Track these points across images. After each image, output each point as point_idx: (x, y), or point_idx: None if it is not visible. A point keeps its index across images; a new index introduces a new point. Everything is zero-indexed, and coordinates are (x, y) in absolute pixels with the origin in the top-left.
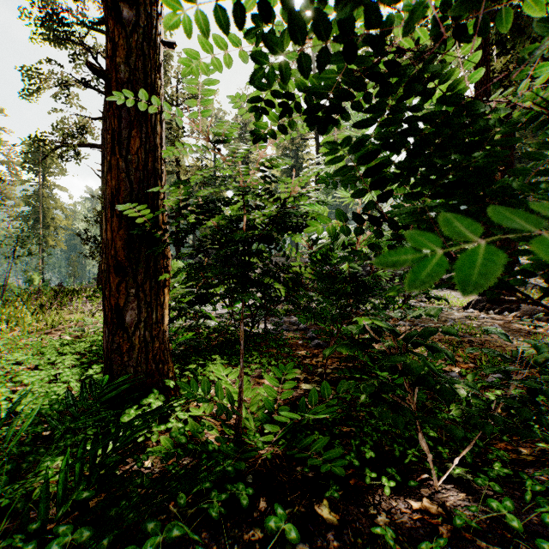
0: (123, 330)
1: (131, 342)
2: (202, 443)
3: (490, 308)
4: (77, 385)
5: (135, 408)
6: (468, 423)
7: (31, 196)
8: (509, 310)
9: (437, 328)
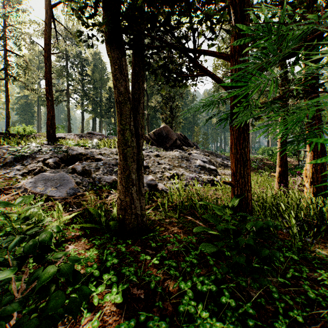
0: None
1: None
2: None
3: None
4: None
5: None
6: None
7: None
8: None
9: None
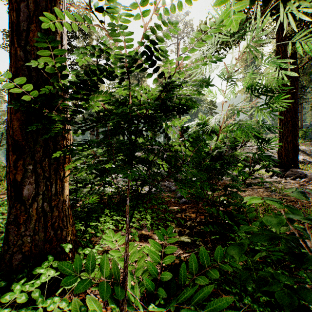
0: (21, 203)
1: (28, 214)
2: None
3: (287, 176)
4: None
5: (21, 283)
6: None
7: None
8: (299, 177)
9: None
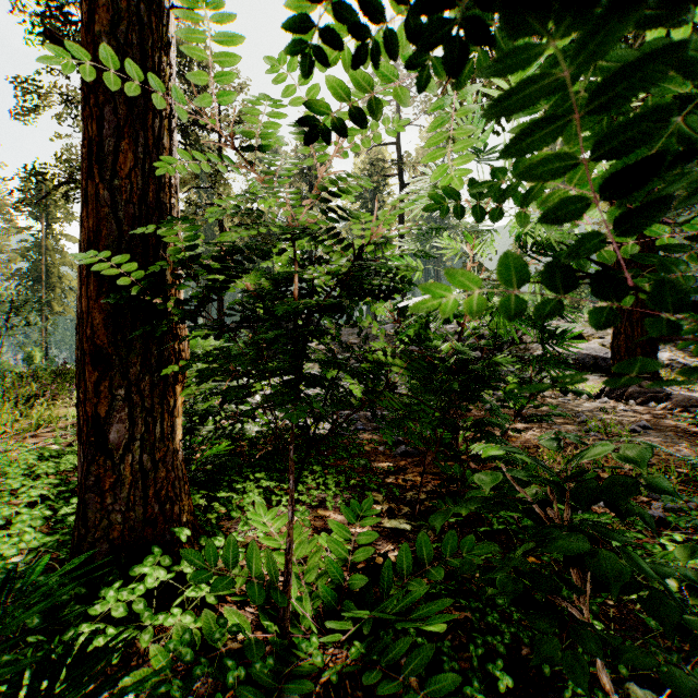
0: (106, 455)
1: (118, 473)
2: (221, 660)
3: (630, 396)
4: (38, 537)
5: (116, 587)
6: (695, 653)
7: (31, 249)
8: (655, 399)
9: (637, 478)
